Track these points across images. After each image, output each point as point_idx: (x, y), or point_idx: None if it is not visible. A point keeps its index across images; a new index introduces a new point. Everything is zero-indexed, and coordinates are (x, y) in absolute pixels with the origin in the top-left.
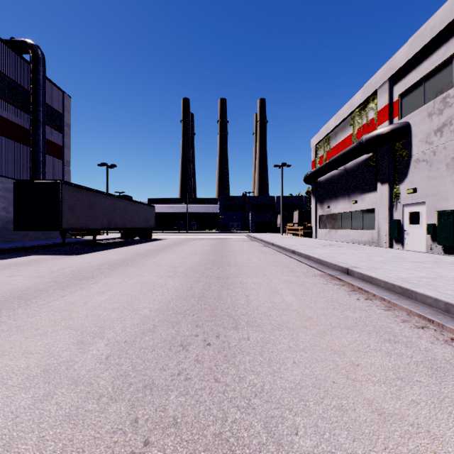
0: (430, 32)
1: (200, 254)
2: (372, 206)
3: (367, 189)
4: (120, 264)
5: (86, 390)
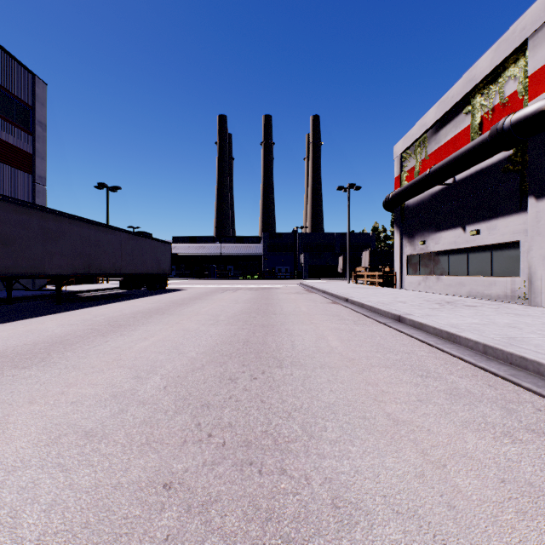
0: None
1: (224, 322)
2: (512, 238)
3: (501, 210)
4: (28, 356)
5: None
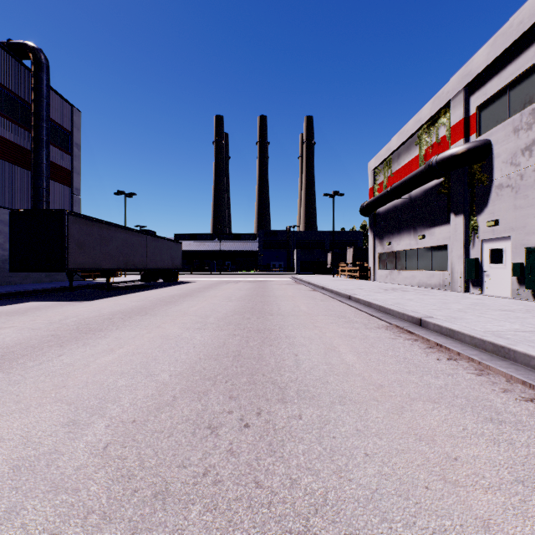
0: (516, 30)
1: (235, 300)
2: (443, 242)
3: (437, 221)
4: (137, 312)
5: (70, 502)
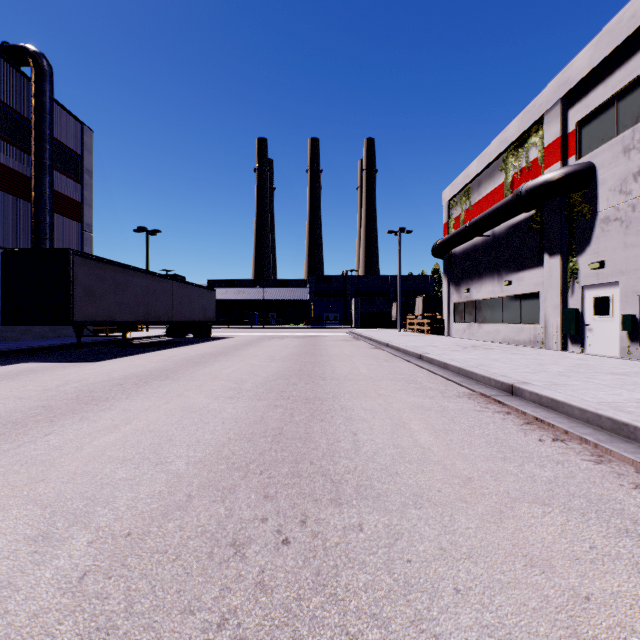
0: (627, 26)
1: (280, 360)
2: (534, 289)
3: (527, 263)
4: (155, 376)
5: None
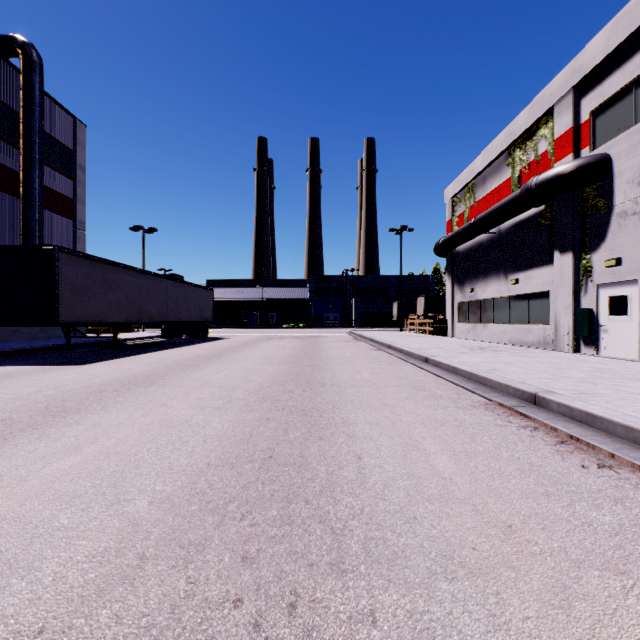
0: None
1: (277, 363)
2: (544, 288)
3: (535, 261)
4: (140, 382)
5: None
